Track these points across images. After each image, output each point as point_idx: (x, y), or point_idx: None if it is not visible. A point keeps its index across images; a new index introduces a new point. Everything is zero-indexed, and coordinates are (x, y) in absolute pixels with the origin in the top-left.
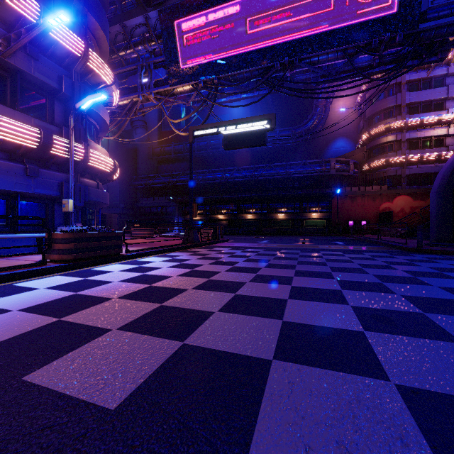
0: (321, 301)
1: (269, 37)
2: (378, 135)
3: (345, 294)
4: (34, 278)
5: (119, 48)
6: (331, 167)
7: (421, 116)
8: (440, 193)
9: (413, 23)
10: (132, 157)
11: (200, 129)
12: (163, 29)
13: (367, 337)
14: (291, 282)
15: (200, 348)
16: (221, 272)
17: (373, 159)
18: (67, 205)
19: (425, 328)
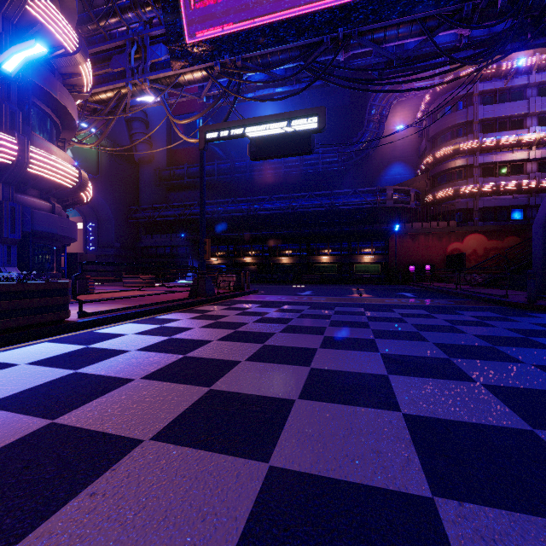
0: (542, 507)
1: None
2: (444, 158)
3: None
4: None
5: (99, 14)
6: (388, 197)
7: (496, 136)
8: None
9: None
10: (131, 181)
11: (215, 130)
12: None
13: None
14: (395, 398)
15: None
16: (240, 364)
17: (438, 188)
18: None
19: None
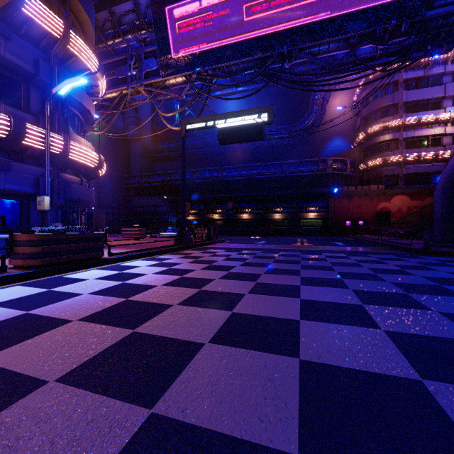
0: (343, 322)
1: (267, 24)
2: (375, 133)
3: (369, 312)
4: None
5: (107, 37)
6: (328, 165)
7: (418, 115)
8: (445, 191)
9: (420, 10)
10: (124, 155)
11: (193, 122)
12: (154, 15)
13: (431, 393)
14: (299, 294)
15: (177, 425)
16: (215, 280)
17: (370, 158)
18: (42, 202)
19: None
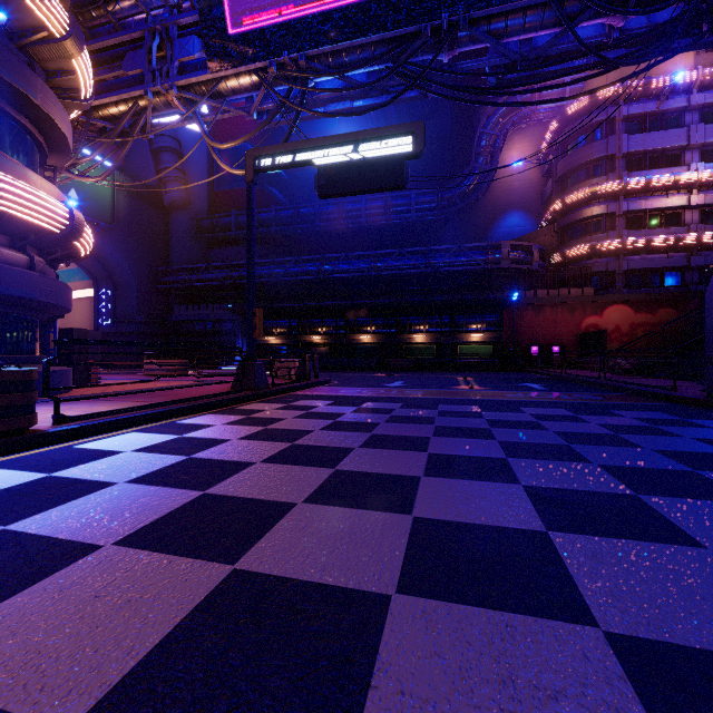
0: None
1: None
2: (578, 204)
3: None
4: None
5: None
6: (503, 255)
7: (646, 175)
8: None
9: None
10: (160, 233)
11: (269, 154)
12: None
13: None
14: (577, 589)
15: None
16: (293, 510)
17: (569, 244)
18: None
19: None
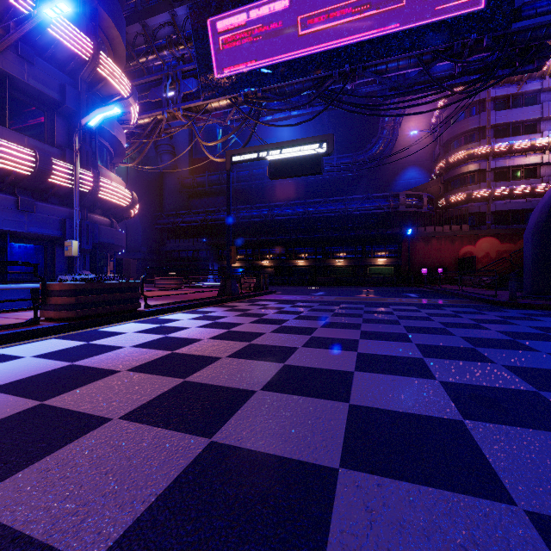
0: (399, 374)
1: (325, 39)
2: (457, 163)
3: (428, 364)
4: (21, 342)
5: (139, 53)
6: (401, 202)
7: (509, 140)
8: (536, 233)
9: (505, 22)
10: (156, 189)
11: (240, 153)
12: (194, 29)
13: (469, 429)
14: (357, 347)
15: (234, 449)
16: (266, 334)
17: (451, 192)
18: (70, 247)
19: (547, 414)
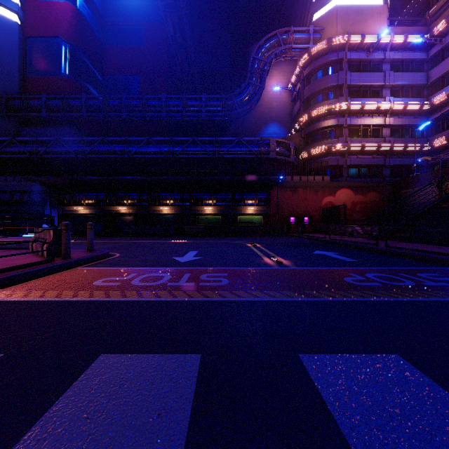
0: None
1: None
2: (318, 118)
3: None
4: None
5: None
6: (271, 148)
7: (361, 101)
8: None
9: None
10: None
11: None
12: None
13: None
14: None
15: None
16: None
17: (313, 145)
18: None
19: None
